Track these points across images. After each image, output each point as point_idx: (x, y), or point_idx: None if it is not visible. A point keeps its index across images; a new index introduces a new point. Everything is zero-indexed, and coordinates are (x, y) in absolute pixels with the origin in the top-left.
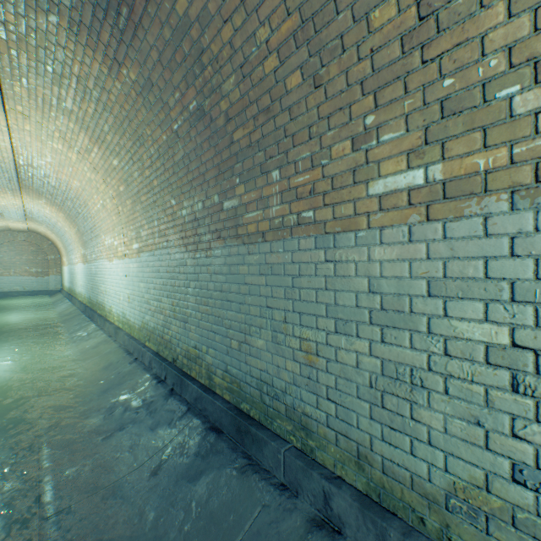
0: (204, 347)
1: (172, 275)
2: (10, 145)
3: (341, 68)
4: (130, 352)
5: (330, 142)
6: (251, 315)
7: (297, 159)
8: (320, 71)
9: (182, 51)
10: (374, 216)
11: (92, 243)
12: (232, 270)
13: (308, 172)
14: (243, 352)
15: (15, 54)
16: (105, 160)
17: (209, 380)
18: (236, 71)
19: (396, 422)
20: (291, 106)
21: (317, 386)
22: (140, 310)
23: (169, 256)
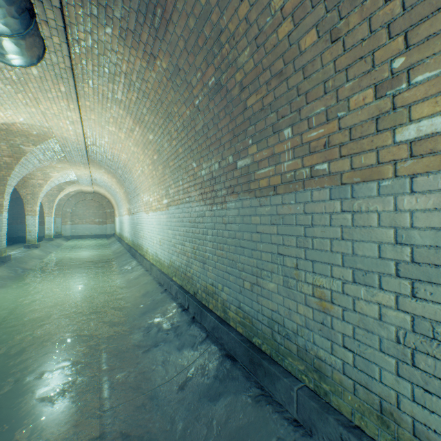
0: (220, 285)
1: (193, 224)
2: (82, 131)
3: (363, 16)
4: (161, 283)
5: (348, 93)
6: (262, 260)
7: (311, 115)
8: (338, 24)
9: (203, 35)
10: (403, 164)
11: (134, 200)
12: (244, 220)
13: (323, 126)
14: (254, 293)
15: (85, 63)
16: (143, 136)
17: (224, 313)
18: (250, 43)
19: (431, 384)
20: (304, 65)
21: (331, 333)
22: (168, 252)
23: (191, 209)
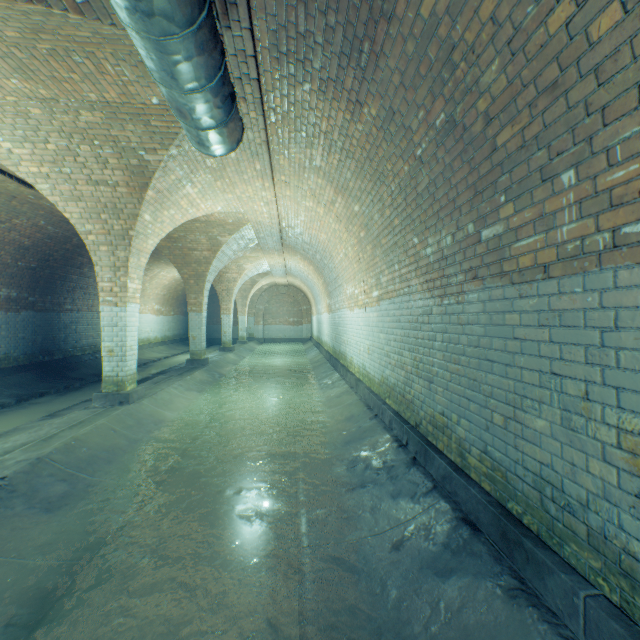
0: (454, 416)
1: (413, 325)
2: (276, 212)
3: None
4: (370, 406)
5: None
6: (523, 383)
7: (612, 143)
8: None
9: (426, 60)
10: None
11: (335, 293)
12: (492, 319)
13: (636, 159)
14: (509, 432)
15: (280, 132)
16: (346, 208)
17: (460, 458)
18: (500, 52)
19: None
20: (598, 64)
21: None
22: (379, 363)
23: (410, 304)
